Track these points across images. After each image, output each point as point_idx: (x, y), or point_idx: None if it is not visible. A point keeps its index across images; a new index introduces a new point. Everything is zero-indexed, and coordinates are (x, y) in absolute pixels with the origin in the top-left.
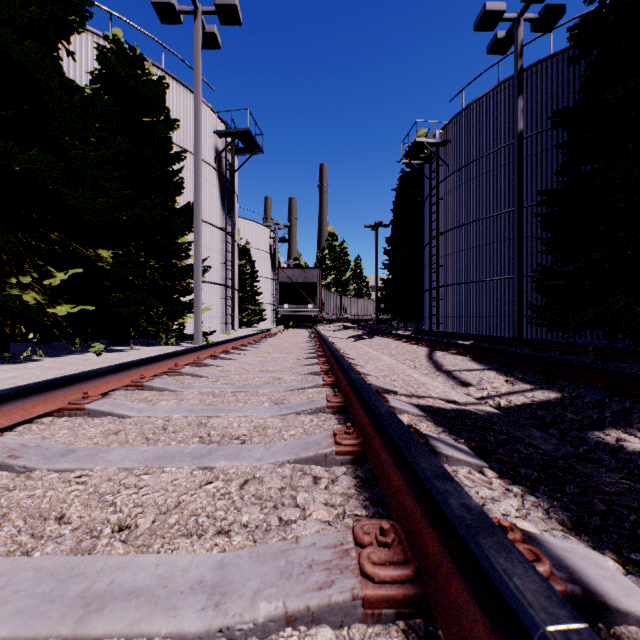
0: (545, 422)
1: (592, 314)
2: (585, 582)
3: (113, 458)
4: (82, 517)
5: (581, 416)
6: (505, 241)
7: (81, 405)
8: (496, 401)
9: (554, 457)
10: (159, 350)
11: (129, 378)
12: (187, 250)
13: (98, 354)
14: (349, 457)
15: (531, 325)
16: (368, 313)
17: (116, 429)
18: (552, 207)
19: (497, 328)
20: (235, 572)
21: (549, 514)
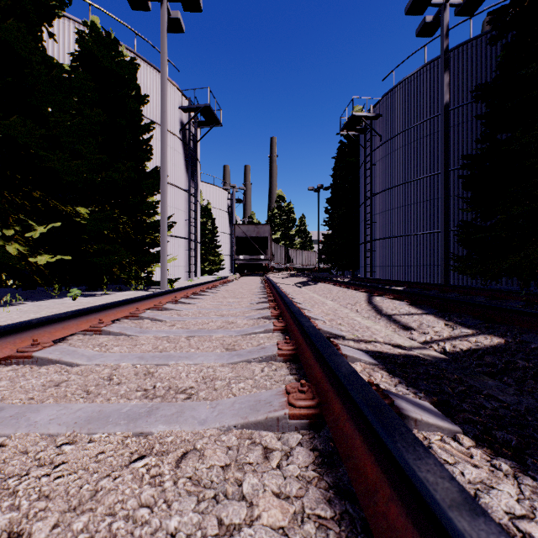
0: (498, 370)
1: (509, 263)
2: None
3: (40, 420)
4: None
5: (534, 364)
6: (430, 200)
7: (29, 353)
8: (441, 346)
9: (520, 412)
10: (129, 295)
11: (88, 323)
12: (155, 208)
13: (74, 298)
14: (304, 421)
15: (453, 273)
16: (311, 263)
17: (59, 380)
18: (472, 170)
19: (423, 276)
20: None
21: None
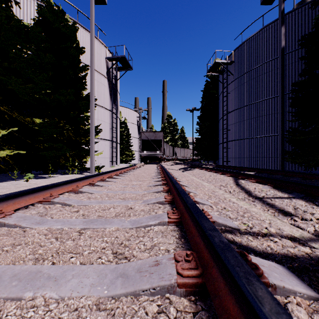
0: None
1: None
2: None
3: None
4: None
5: None
6: (267, 115)
7: None
8: None
9: None
10: (68, 177)
11: None
12: (87, 119)
13: (26, 180)
14: None
15: None
16: (188, 156)
17: None
18: (296, 94)
19: (262, 164)
20: None
21: None
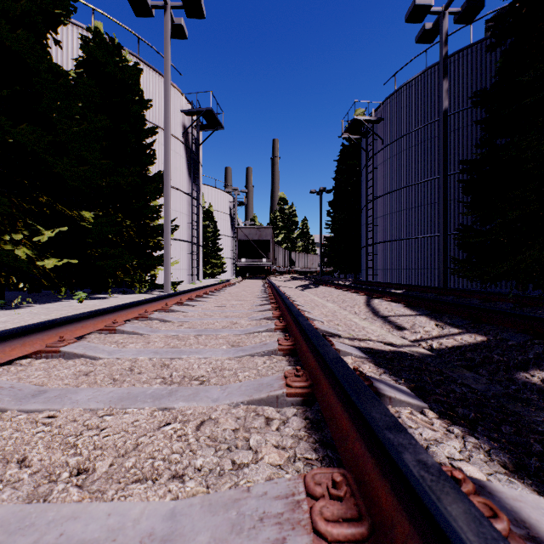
0: (475, 363)
1: (507, 267)
2: (543, 539)
3: (80, 399)
4: (43, 460)
5: (507, 358)
6: (431, 204)
7: (57, 348)
8: (429, 343)
9: (486, 396)
10: (134, 298)
11: (103, 323)
12: (158, 212)
13: (80, 301)
14: (299, 398)
15: (454, 276)
16: (313, 266)
17: (87, 370)
18: (472, 175)
19: (424, 279)
20: (186, 524)
21: (491, 456)
